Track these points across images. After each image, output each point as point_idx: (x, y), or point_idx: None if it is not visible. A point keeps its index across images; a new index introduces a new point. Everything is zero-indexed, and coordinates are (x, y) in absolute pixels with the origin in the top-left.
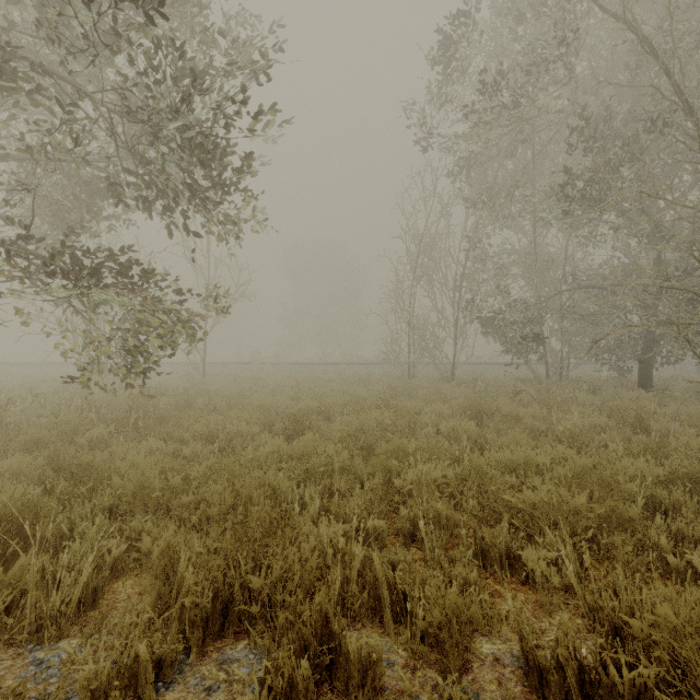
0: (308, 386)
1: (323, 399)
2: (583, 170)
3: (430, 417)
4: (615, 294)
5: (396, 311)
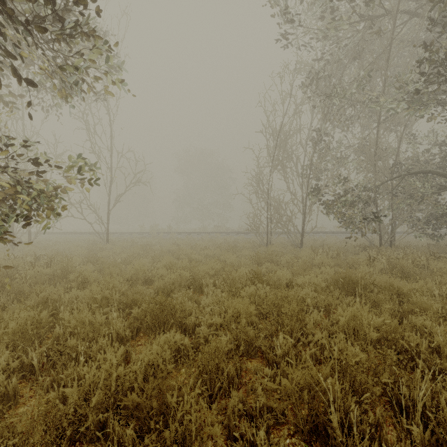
0: (187, 253)
1: (195, 269)
2: (444, 49)
3: (308, 293)
4: (444, 175)
5: (257, 192)
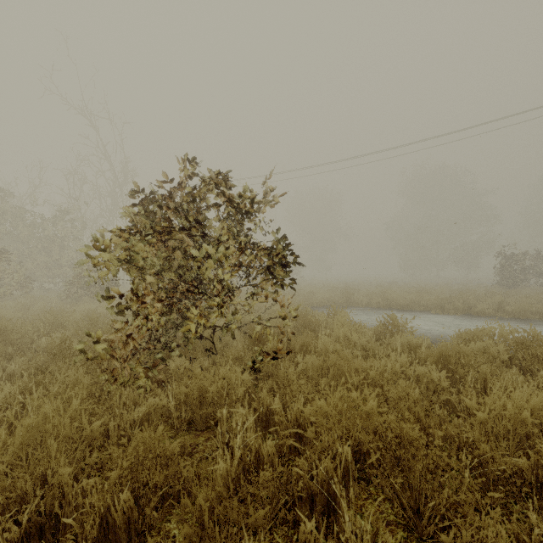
0: None
1: None
2: None
3: None
4: None
5: None
